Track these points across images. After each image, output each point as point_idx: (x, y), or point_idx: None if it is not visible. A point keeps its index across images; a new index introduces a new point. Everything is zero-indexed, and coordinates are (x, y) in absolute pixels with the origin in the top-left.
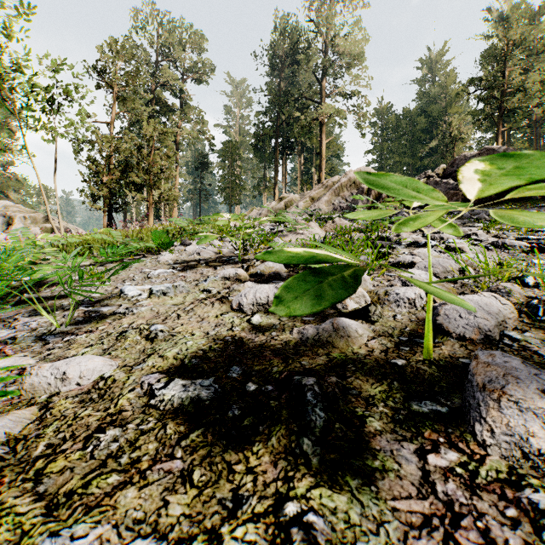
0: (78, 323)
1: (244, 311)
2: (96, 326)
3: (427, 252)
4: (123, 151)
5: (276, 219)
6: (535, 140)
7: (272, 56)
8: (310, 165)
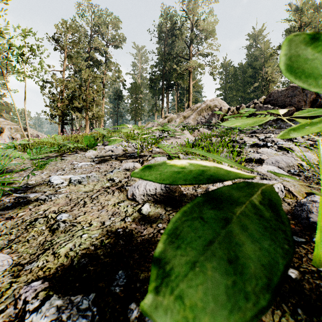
0: (6, 208)
1: (137, 200)
2: (18, 212)
3: (268, 151)
4: (70, 88)
5: (162, 128)
6: None
7: (160, 32)
8: (183, 97)
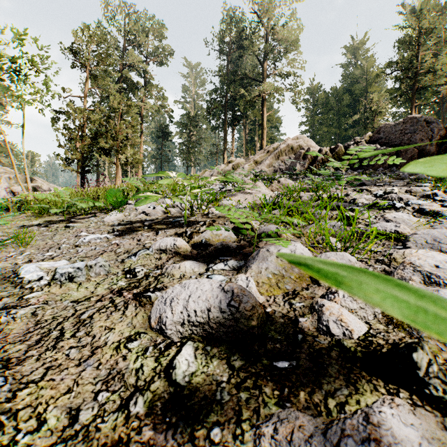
0: None
1: (167, 335)
2: None
3: (405, 217)
4: (94, 121)
5: (224, 178)
6: (442, 114)
7: (221, 42)
8: (253, 135)
